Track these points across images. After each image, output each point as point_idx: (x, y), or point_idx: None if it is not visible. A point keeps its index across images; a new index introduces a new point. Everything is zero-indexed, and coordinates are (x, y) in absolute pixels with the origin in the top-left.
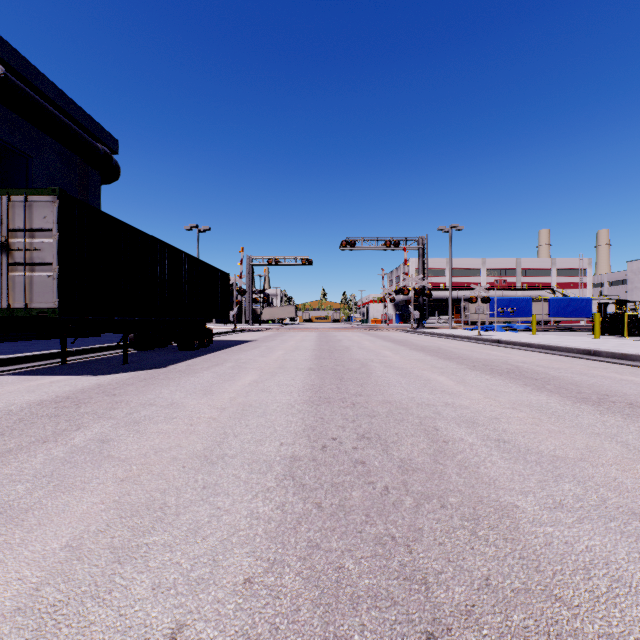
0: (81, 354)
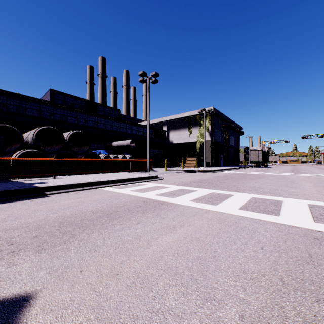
0: (252, 166)
